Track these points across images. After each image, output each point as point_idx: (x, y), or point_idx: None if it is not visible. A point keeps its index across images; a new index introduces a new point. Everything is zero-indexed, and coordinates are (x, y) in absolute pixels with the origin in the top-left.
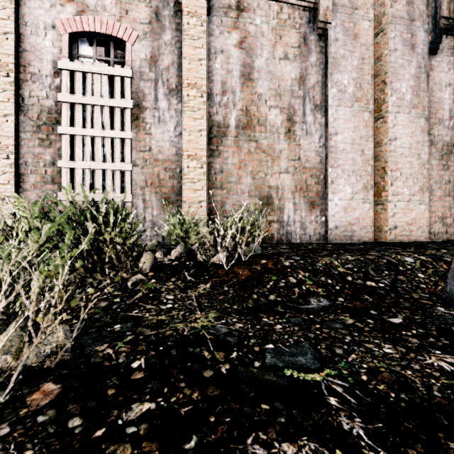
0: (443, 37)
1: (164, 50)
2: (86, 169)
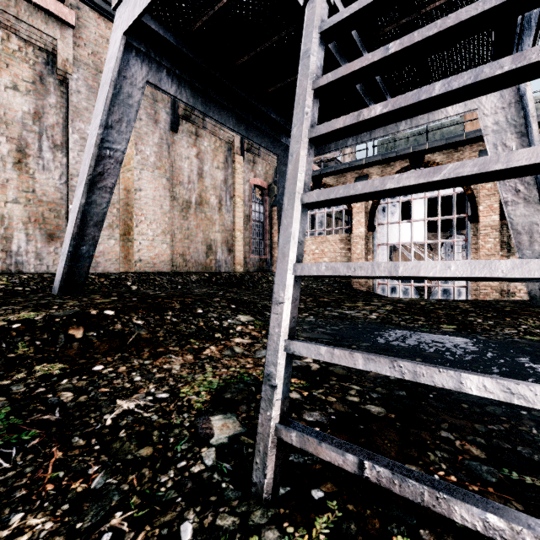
0: (184, 122)
1: None
2: None
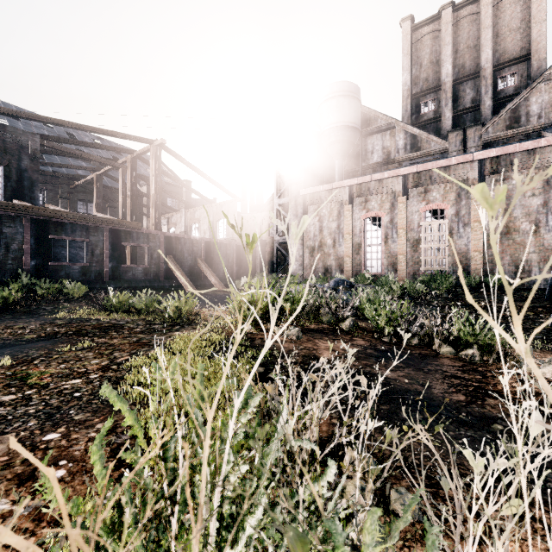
0: None
1: (462, 208)
2: (430, 259)
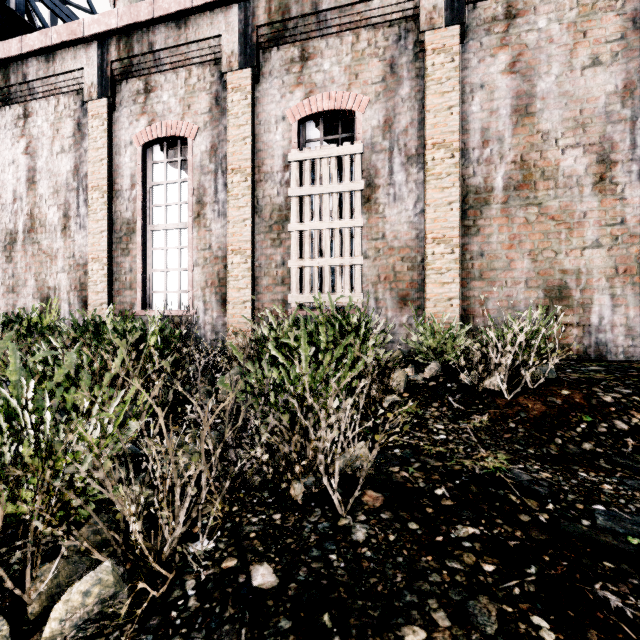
0: None
1: (400, 109)
2: (315, 267)
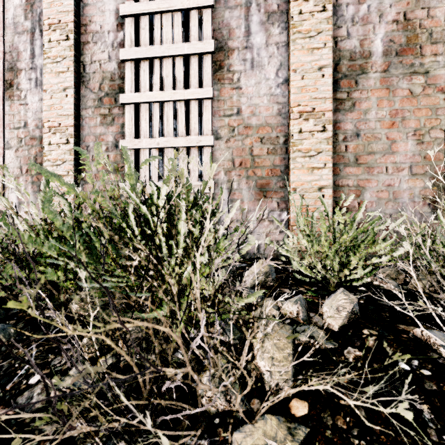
0: None
1: None
2: (154, 149)
